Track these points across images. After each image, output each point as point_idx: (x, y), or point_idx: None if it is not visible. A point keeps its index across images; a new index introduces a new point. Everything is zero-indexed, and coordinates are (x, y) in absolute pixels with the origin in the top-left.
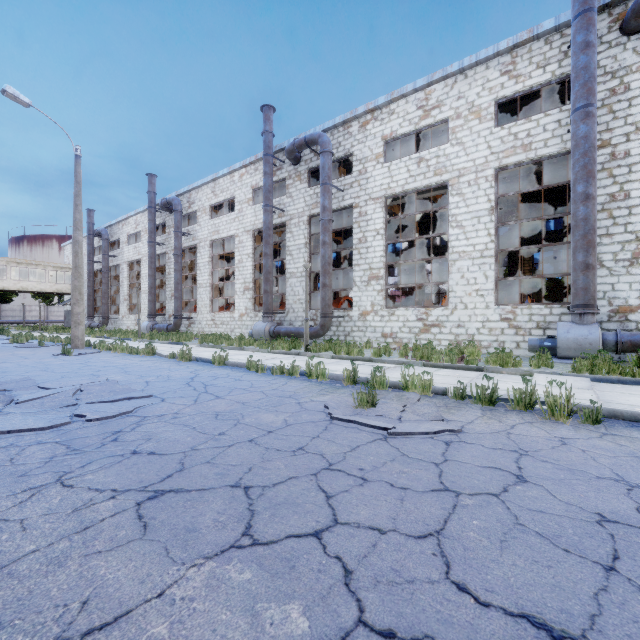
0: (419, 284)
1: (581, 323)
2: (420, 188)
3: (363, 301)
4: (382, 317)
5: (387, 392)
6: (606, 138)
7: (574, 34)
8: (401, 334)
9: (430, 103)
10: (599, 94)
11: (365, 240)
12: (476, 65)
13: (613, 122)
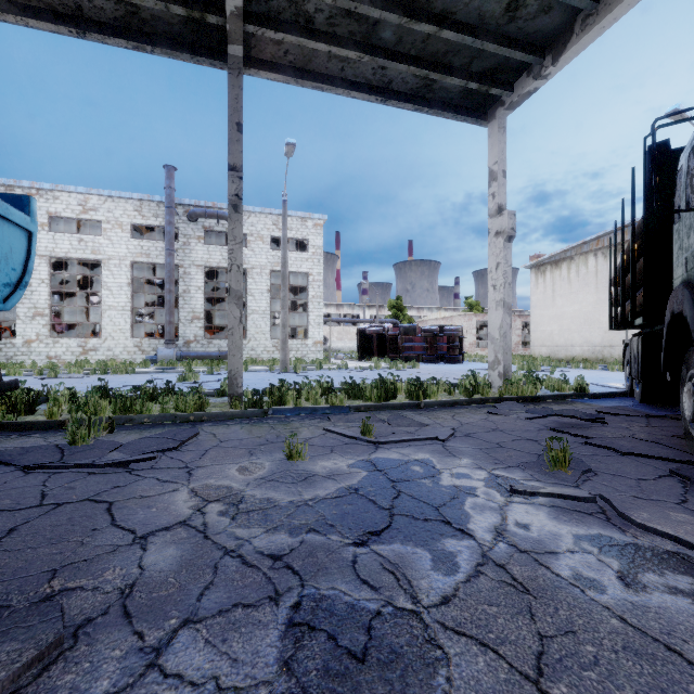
0: (80, 322)
1: (168, 348)
2: (81, 258)
3: (28, 332)
4: (48, 344)
5: (61, 375)
6: (182, 264)
7: (166, 214)
8: (65, 356)
9: (89, 205)
10: (180, 242)
11: (30, 285)
12: (120, 198)
13: (185, 257)
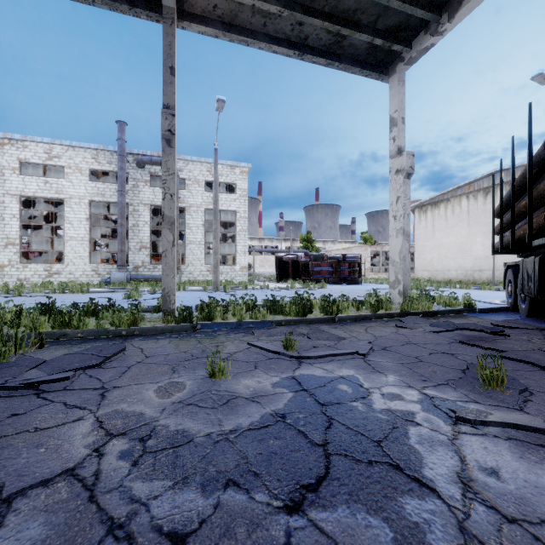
0: (46, 250)
1: (120, 272)
2: (47, 197)
3: (1, 258)
4: (18, 269)
5: (25, 294)
6: (132, 202)
7: (118, 161)
8: (33, 279)
9: (53, 153)
10: (130, 185)
11: (3, 219)
12: (80, 147)
13: (134, 197)
